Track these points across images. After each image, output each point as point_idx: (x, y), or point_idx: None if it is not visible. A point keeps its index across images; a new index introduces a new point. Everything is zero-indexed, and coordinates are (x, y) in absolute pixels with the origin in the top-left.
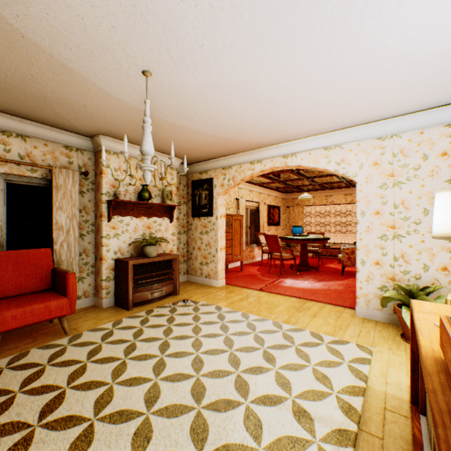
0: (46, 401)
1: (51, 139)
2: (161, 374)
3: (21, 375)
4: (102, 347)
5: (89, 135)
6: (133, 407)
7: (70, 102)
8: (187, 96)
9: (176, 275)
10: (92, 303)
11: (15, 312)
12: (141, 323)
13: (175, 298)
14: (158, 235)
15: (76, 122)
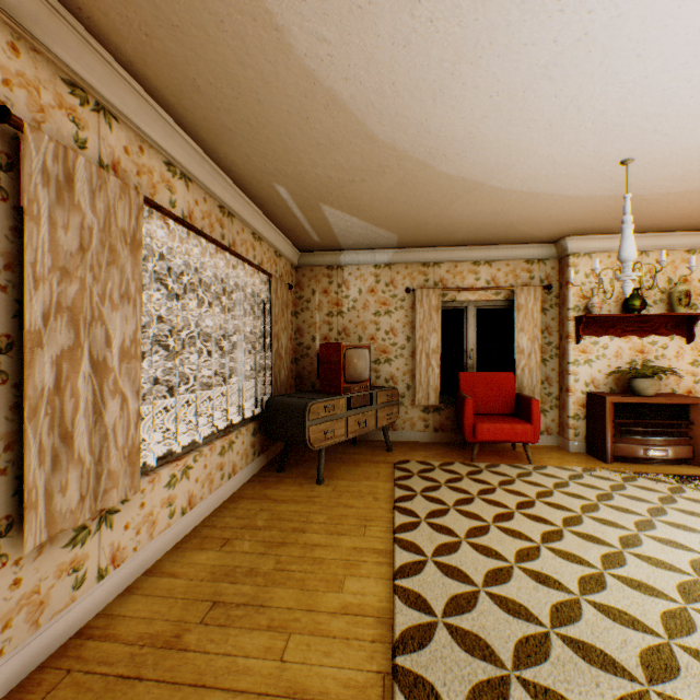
0: (519, 501)
1: (512, 257)
2: (644, 532)
3: (496, 478)
4: (568, 485)
5: (551, 241)
6: (603, 539)
7: (532, 219)
8: (698, 155)
9: (696, 433)
10: (554, 443)
11: (487, 426)
12: (623, 480)
13: (693, 469)
14: (659, 363)
15: (537, 233)
